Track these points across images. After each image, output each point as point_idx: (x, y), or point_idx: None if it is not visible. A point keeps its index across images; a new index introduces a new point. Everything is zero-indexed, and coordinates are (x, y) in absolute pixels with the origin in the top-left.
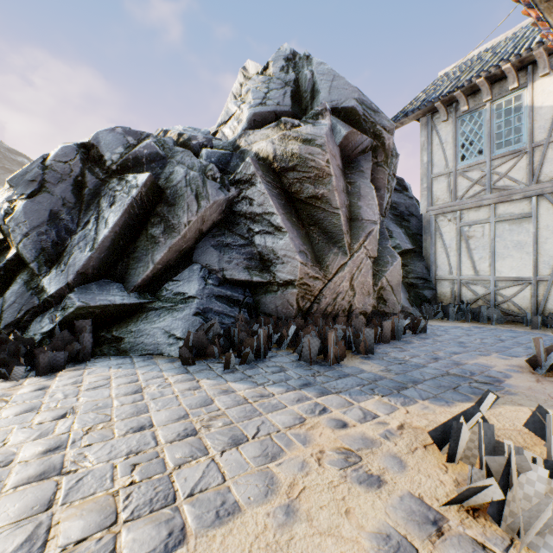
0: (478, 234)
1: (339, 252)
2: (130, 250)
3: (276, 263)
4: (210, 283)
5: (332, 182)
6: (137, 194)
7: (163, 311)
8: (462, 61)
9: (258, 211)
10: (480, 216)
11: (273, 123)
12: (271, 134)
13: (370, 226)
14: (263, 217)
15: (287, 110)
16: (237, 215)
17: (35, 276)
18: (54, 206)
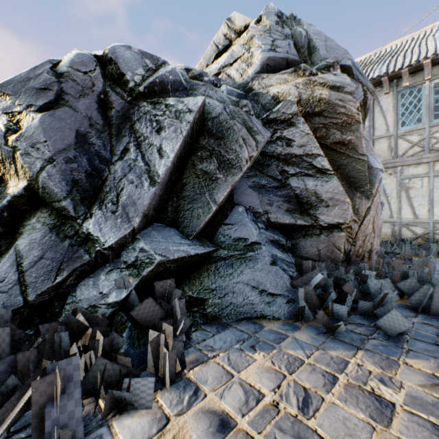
0: (417, 186)
1: (362, 197)
2: (177, 187)
3: (317, 206)
4: (261, 227)
5: (360, 129)
6: (192, 120)
7: (233, 261)
8: (375, 52)
9: (298, 152)
10: (420, 171)
11: (289, 69)
12: (290, 79)
13: (379, 174)
14: (303, 158)
15: (297, 59)
16: (266, 156)
17: (66, 220)
18: (80, 126)
